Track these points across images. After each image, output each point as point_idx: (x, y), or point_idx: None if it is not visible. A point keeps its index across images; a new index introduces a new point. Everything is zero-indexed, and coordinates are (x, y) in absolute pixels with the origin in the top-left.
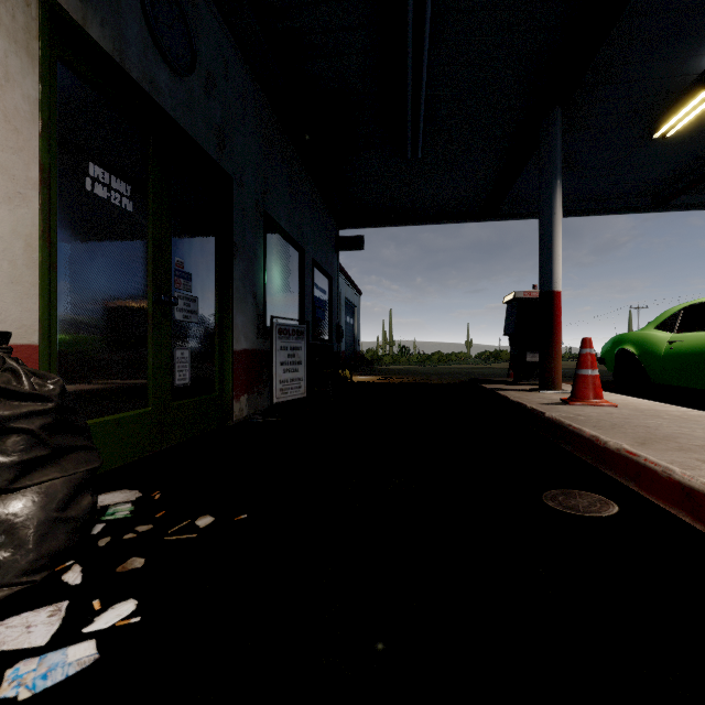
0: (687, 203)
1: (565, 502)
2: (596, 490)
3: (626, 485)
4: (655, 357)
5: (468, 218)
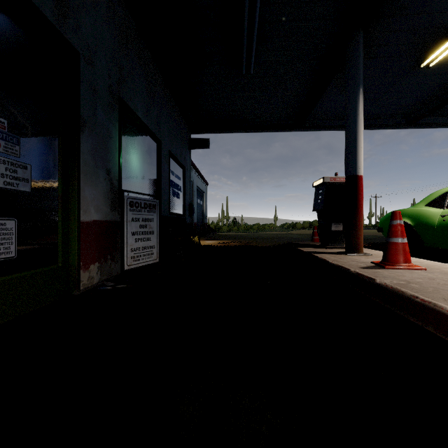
0: (428, 122)
1: None
2: None
3: None
4: (430, 227)
5: (283, 128)
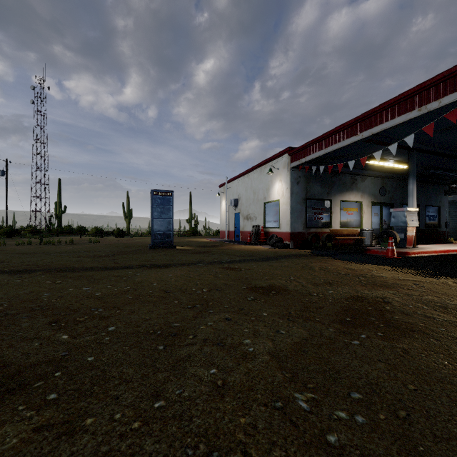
0: None
1: None
2: None
3: None
4: None
5: None
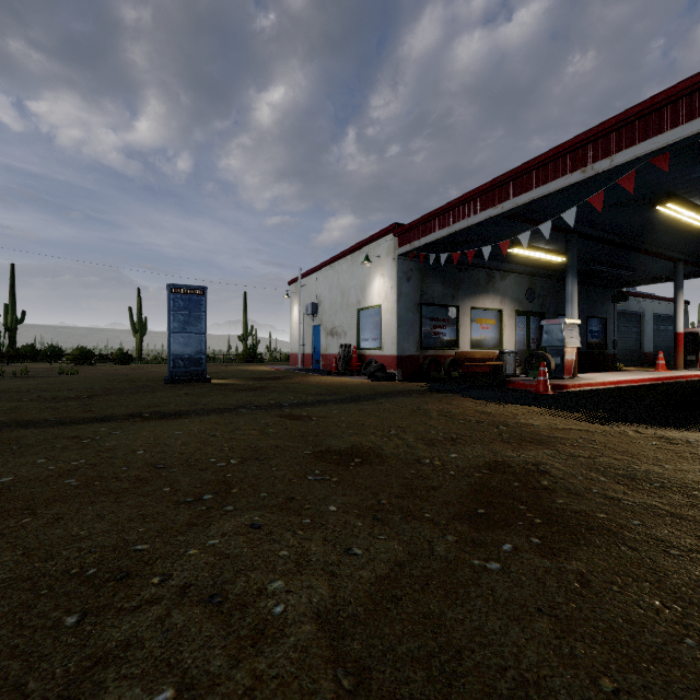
0: None
1: None
2: None
3: None
4: None
5: None
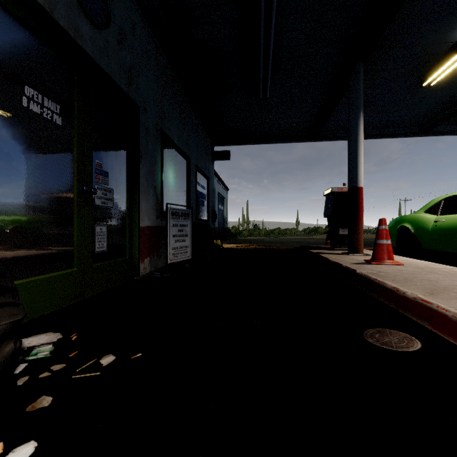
0: (442, 130)
1: (381, 339)
2: (401, 329)
3: (420, 324)
4: (425, 231)
5: (299, 139)
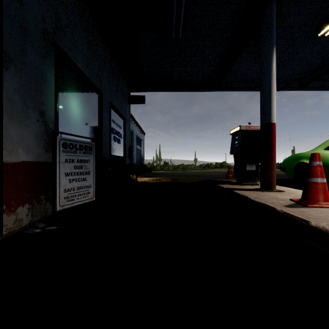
0: (315, 86)
1: None
2: None
3: None
4: None
5: (204, 88)
